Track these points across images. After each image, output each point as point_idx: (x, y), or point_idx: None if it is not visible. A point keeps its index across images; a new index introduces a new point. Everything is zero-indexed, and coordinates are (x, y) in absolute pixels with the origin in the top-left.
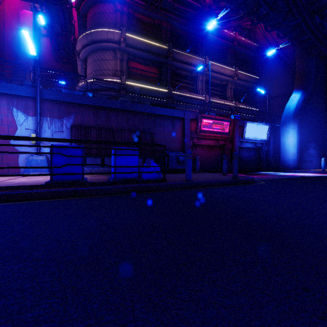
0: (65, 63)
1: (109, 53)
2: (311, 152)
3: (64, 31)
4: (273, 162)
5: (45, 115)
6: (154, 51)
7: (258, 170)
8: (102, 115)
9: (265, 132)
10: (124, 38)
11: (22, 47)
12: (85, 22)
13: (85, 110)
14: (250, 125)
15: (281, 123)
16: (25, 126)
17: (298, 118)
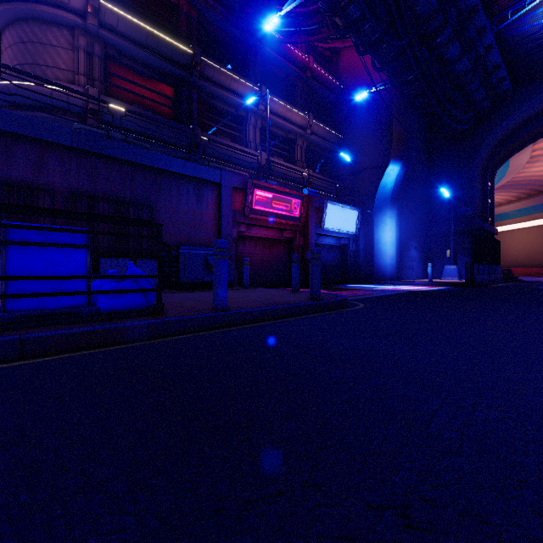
0: None
1: (59, 32)
2: (413, 254)
3: None
4: (364, 269)
5: None
6: (164, 53)
7: (343, 282)
8: (23, 155)
9: (354, 221)
10: (95, 6)
11: None
12: None
13: None
14: (332, 208)
15: (375, 208)
16: None
17: (398, 202)
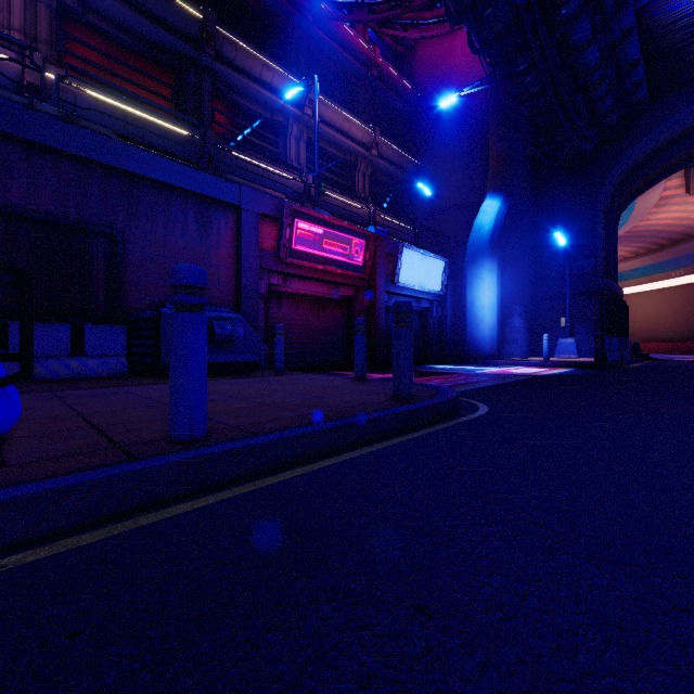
0: None
1: None
2: (517, 323)
3: None
4: (452, 343)
5: None
6: (157, 13)
7: (424, 361)
8: None
9: (439, 275)
10: None
11: None
12: None
13: None
14: (409, 254)
15: (468, 258)
16: None
17: (499, 249)
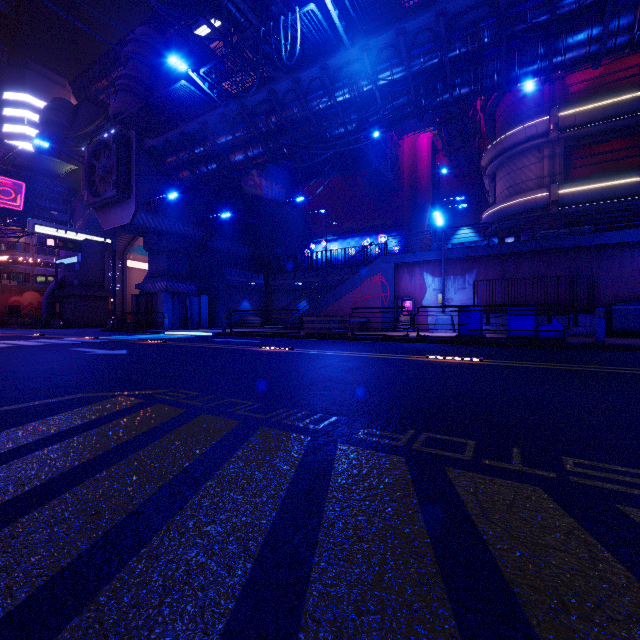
0: (466, 176)
1: (530, 155)
2: None
3: (465, 141)
4: None
5: (449, 274)
6: (625, 111)
7: None
8: (510, 262)
9: None
10: (555, 123)
11: (419, 182)
12: (493, 121)
13: (488, 261)
14: None
15: None
16: (433, 288)
17: None
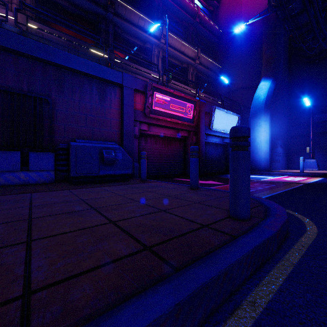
0: None
1: None
2: (279, 151)
3: None
4: None
5: None
6: None
7: (226, 172)
8: None
9: (235, 124)
10: None
11: None
12: None
13: None
14: (218, 112)
15: (251, 114)
16: None
17: (270, 108)
